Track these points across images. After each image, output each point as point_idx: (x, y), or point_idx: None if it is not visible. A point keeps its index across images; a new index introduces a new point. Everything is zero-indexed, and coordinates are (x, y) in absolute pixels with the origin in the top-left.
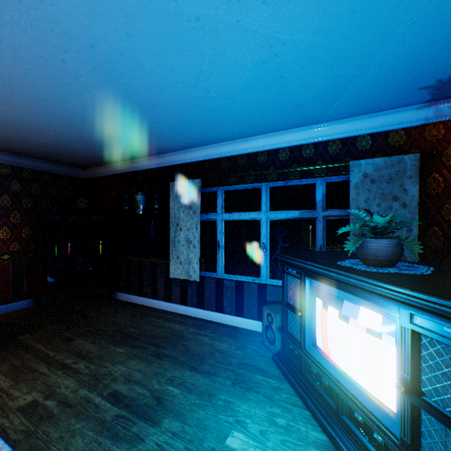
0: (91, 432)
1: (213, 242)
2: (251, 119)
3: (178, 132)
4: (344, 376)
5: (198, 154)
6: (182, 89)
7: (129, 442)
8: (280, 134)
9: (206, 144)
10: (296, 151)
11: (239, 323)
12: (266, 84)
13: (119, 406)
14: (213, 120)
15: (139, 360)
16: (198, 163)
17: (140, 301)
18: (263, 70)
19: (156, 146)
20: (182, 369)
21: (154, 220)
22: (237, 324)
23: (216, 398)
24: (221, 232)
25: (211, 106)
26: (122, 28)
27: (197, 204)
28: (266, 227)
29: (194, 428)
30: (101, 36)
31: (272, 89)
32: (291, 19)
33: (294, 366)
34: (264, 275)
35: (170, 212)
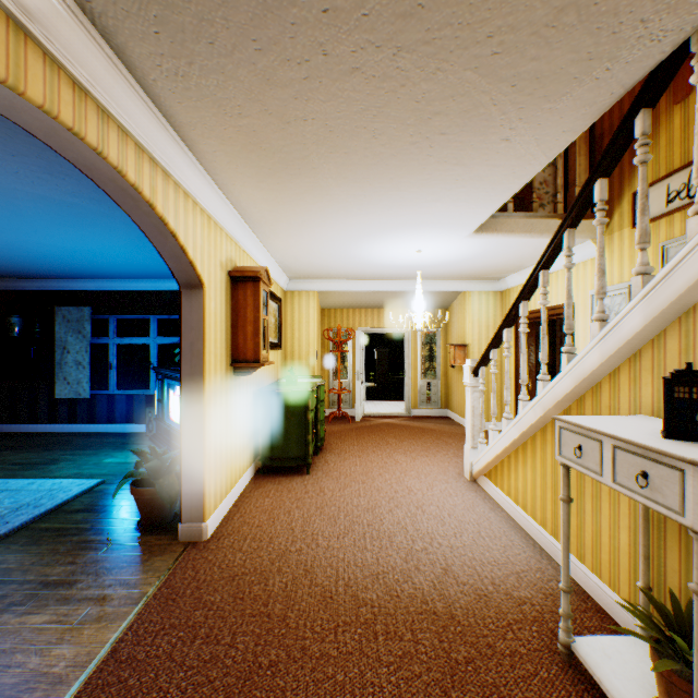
0: (7, 472)
1: (107, 364)
2: (134, 273)
3: (68, 271)
4: (175, 423)
5: (89, 285)
6: (74, 260)
7: (38, 469)
8: (164, 281)
9: (97, 278)
10: (176, 294)
11: (130, 429)
12: (136, 265)
13: (23, 465)
14: (102, 270)
15: (31, 453)
16: (89, 292)
17: (14, 429)
18: (131, 262)
19: (40, 274)
20: (73, 451)
21: (35, 343)
22: (128, 430)
23: (100, 454)
24: (114, 354)
25: (99, 266)
26: (37, 246)
27: (88, 329)
28: (155, 350)
29: (84, 461)
30: (20, 245)
31: (142, 266)
32: (137, 256)
33: (160, 436)
34: (153, 388)
35: (56, 336)
